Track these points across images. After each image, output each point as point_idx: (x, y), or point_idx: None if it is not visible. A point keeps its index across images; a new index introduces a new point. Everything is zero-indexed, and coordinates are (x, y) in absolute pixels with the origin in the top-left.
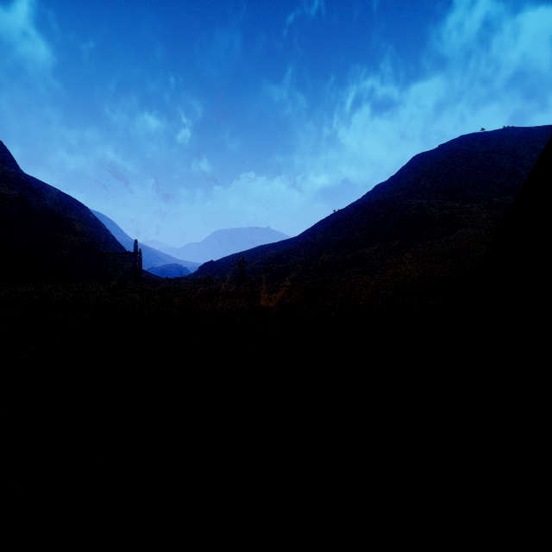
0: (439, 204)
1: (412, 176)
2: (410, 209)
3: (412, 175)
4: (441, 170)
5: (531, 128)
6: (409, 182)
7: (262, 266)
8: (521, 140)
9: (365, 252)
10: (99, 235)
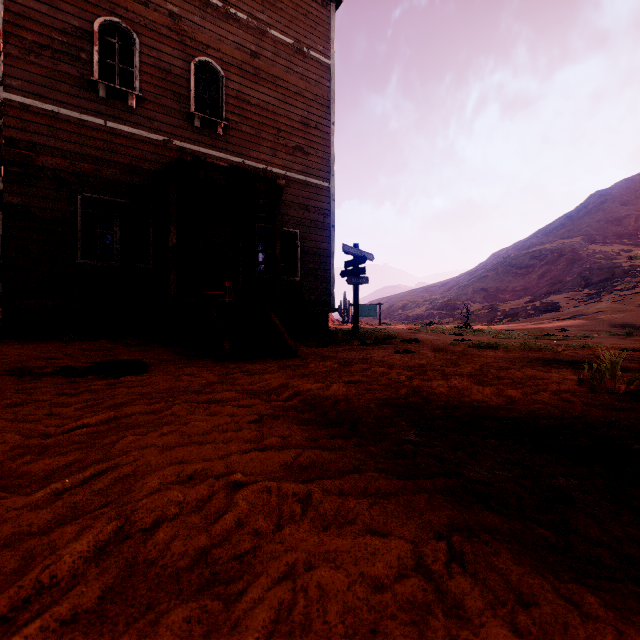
0: (626, 252)
1: (591, 218)
2: (594, 258)
3: (591, 217)
4: (626, 211)
5: None
6: (587, 225)
7: (440, 311)
8: None
9: (554, 300)
10: None
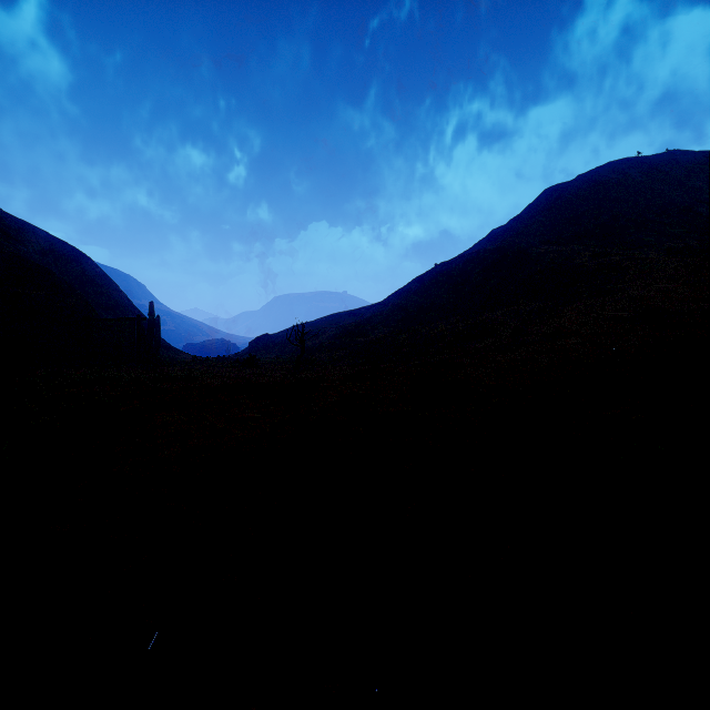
0: (589, 252)
1: (544, 216)
2: (547, 258)
3: (544, 214)
4: (585, 206)
5: (706, 152)
6: (540, 224)
7: (335, 340)
8: (693, 167)
9: (486, 319)
10: (108, 297)
